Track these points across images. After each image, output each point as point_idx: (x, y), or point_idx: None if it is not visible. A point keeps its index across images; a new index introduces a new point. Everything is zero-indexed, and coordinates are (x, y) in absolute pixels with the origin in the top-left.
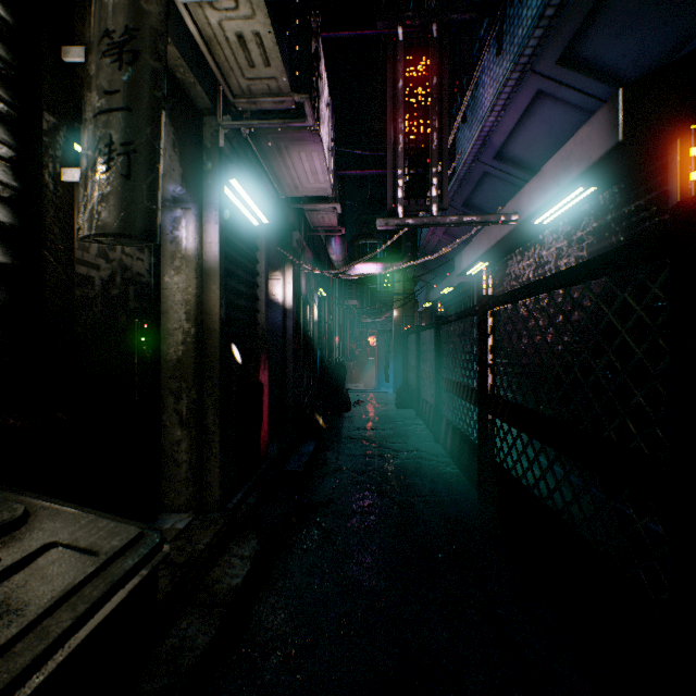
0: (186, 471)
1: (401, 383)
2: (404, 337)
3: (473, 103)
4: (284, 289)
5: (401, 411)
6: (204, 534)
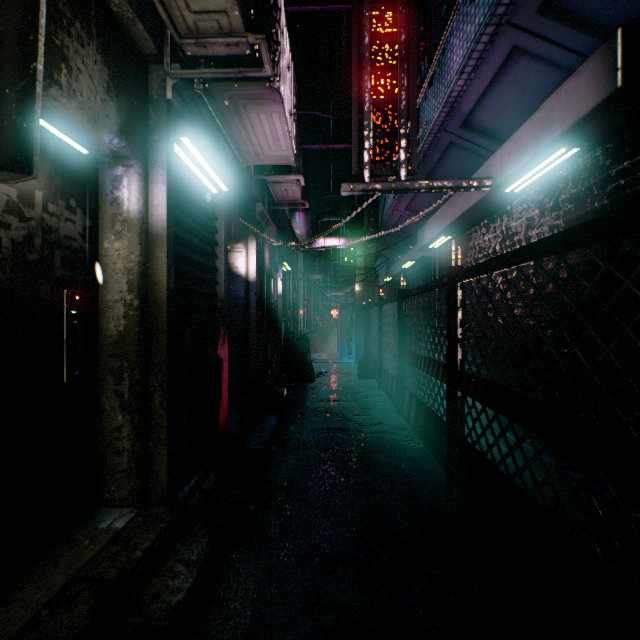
0: (128, 460)
1: (363, 354)
2: (365, 310)
3: (440, 70)
4: (247, 262)
5: (364, 382)
6: (145, 536)
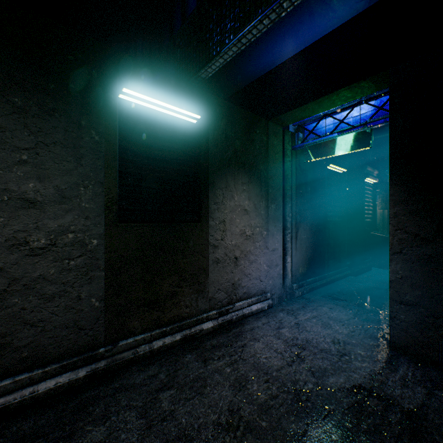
0: None
1: None
2: None
3: None
4: None
5: None
6: None
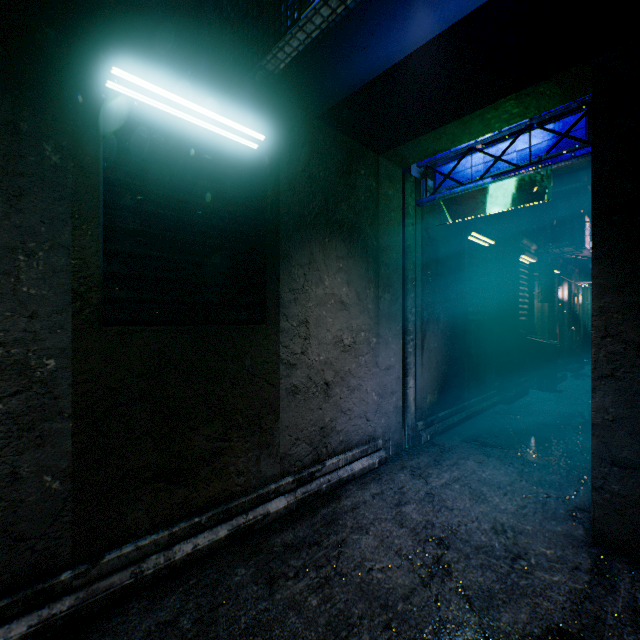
0: None
1: None
2: None
3: None
4: (562, 293)
5: None
6: None
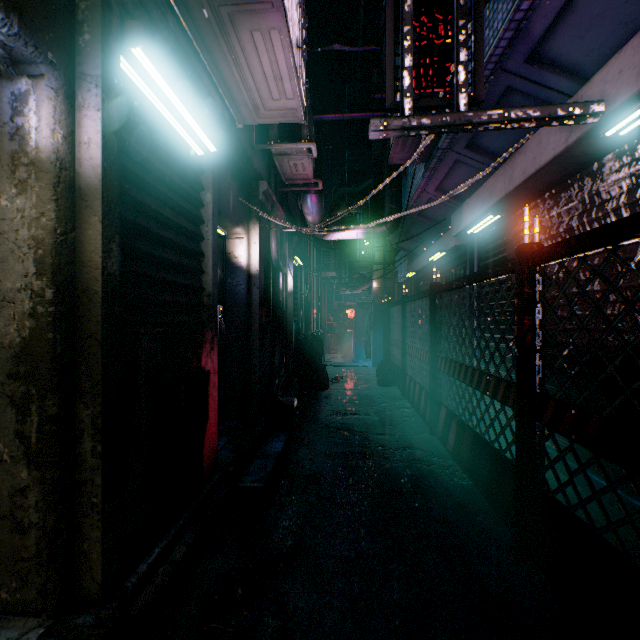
0: (36, 542)
1: (381, 357)
2: (384, 309)
3: None
4: (248, 251)
5: (384, 389)
6: None
